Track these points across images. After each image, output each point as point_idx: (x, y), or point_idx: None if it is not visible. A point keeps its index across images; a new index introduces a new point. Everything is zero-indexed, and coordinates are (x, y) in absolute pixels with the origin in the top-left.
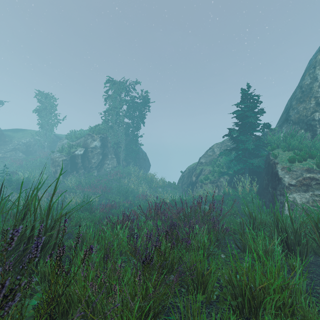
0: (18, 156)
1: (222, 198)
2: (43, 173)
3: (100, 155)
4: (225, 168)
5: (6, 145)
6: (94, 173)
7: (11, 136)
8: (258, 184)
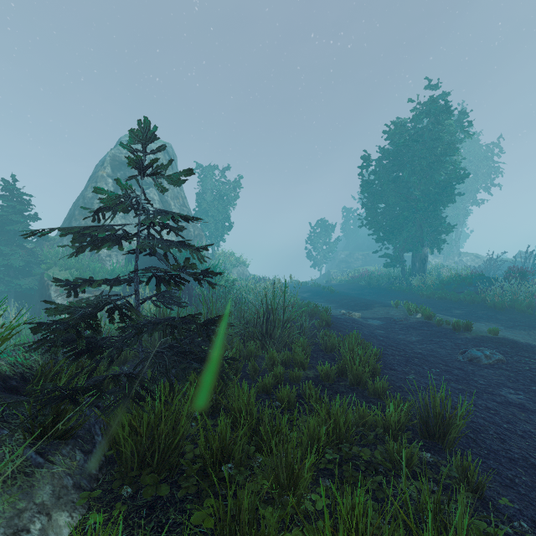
0: None
1: None
2: None
3: None
4: None
5: None
6: None
7: None
8: (30, 311)
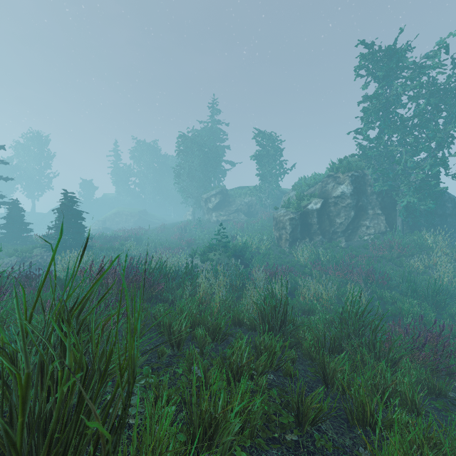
0: (240, 219)
1: None
2: None
3: (351, 210)
4: None
5: (230, 206)
6: (340, 242)
7: (235, 196)
8: None
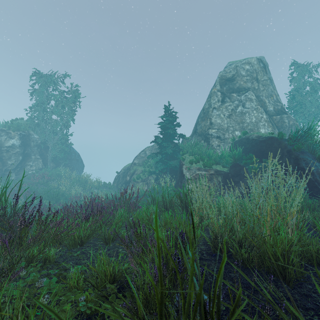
0: None
1: (138, 189)
2: (9, 176)
3: (20, 156)
4: (154, 168)
5: None
6: (11, 176)
7: None
8: (176, 180)
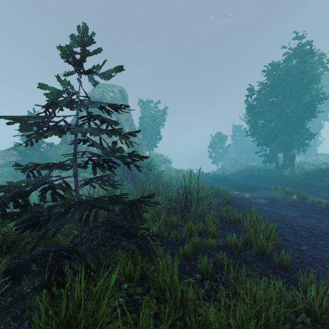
0: None
1: None
2: None
3: None
4: (10, 178)
5: None
6: None
7: None
8: None
